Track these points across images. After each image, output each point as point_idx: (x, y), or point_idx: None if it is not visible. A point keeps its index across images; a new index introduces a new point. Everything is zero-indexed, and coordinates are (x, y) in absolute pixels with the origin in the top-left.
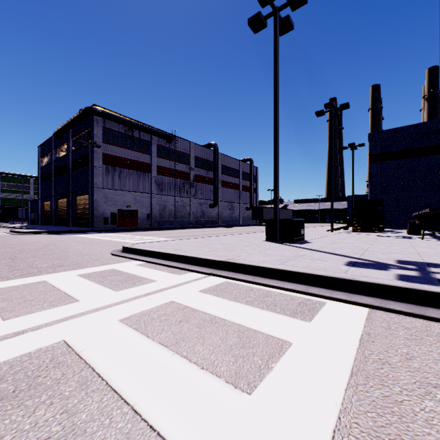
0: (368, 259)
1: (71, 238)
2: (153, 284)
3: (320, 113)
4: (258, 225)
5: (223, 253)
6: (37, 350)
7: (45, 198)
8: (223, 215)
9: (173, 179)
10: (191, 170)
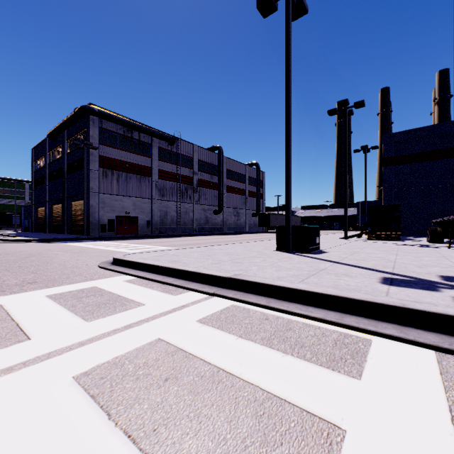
0: (405, 274)
1: (60, 247)
2: (139, 309)
3: (332, 111)
4: (264, 232)
5: (228, 266)
6: None
7: (39, 203)
8: (228, 222)
9: (175, 183)
10: (194, 175)
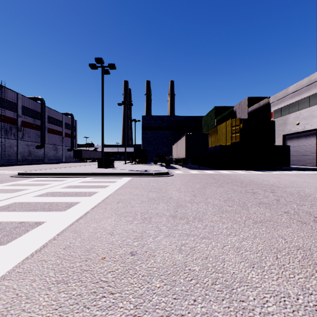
0: (135, 170)
1: None
2: (70, 180)
3: (120, 104)
4: (78, 162)
5: (86, 171)
6: (68, 186)
7: None
8: (48, 154)
9: None
10: (19, 117)
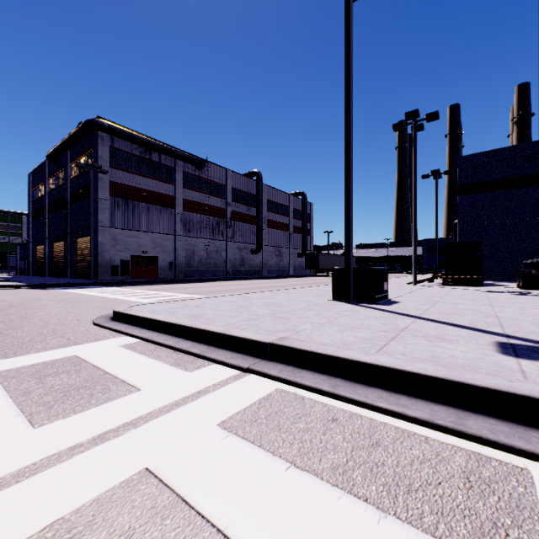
0: (526, 337)
1: (55, 295)
2: (128, 400)
3: (398, 125)
4: (312, 275)
5: (270, 324)
6: None
7: (37, 241)
8: (268, 263)
9: (204, 216)
10: (227, 206)
